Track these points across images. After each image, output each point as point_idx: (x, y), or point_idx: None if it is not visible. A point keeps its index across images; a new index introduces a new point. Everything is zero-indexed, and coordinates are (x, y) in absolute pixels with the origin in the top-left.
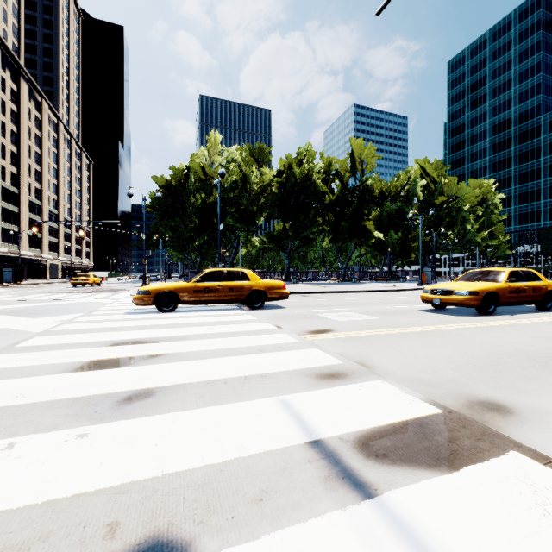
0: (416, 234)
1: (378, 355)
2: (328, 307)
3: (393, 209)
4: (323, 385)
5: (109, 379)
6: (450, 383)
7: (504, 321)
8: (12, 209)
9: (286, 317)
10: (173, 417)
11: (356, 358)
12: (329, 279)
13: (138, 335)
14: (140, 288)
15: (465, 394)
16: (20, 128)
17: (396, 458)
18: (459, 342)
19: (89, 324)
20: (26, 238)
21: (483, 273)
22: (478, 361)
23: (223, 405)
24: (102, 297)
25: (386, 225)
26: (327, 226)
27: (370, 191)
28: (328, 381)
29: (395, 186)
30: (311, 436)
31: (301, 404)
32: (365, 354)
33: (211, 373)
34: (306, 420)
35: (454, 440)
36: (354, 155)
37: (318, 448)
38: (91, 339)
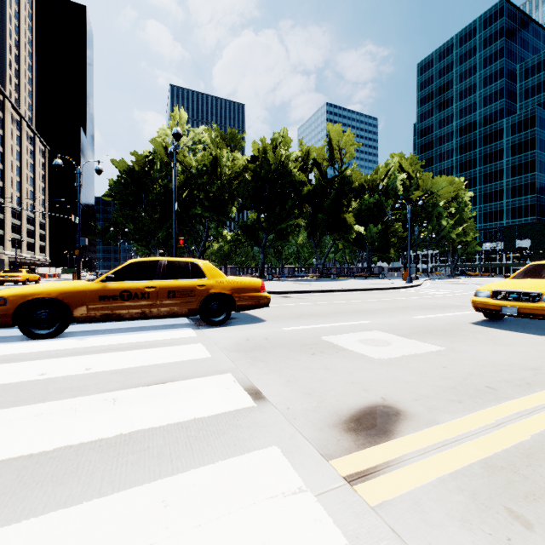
0: (394, 228)
1: None
2: (329, 318)
3: (372, 202)
4: None
5: None
6: None
7: None
8: None
9: (270, 350)
10: None
11: None
12: (305, 275)
13: None
14: None
15: None
16: None
17: None
18: None
19: None
20: None
21: None
22: None
23: None
24: None
25: (365, 219)
26: (304, 219)
27: (349, 183)
28: None
29: (374, 179)
30: None
31: None
32: None
33: None
34: None
35: None
36: (332, 143)
37: None
38: None
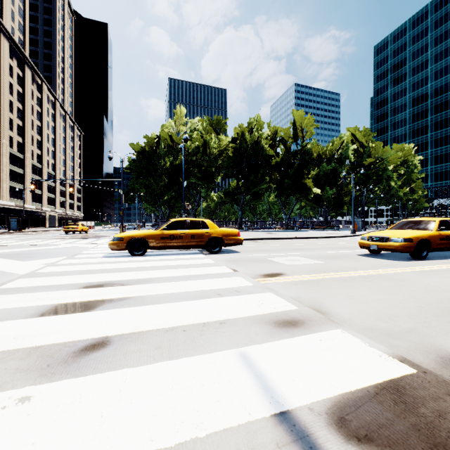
0: (348, 189)
1: (330, 300)
2: (276, 252)
3: (329, 169)
4: (282, 334)
5: (72, 325)
6: (412, 333)
7: (438, 265)
8: (18, 171)
9: (241, 261)
10: (127, 374)
11: (310, 303)
12: (274, 227)
13: (109, 277)
14: (115, 235)
15: (432, 348)
16: (24, 106)
17: (382, 443)
18: (404, 287)
19: (68, 267)
20: (29, 194)
21: (415, 222)
22: (431, 308)
23: (180, 359)
24: (86, 243)
25: (323, 182)
26: (273, 183)
27: (309, 154)
28: (286, 330)
29: (330, 150)
30: (277, 406)
31: (262, 358)
32: (318, 299)
33: (171, 318)
34: (269, 381)
35: (443, 414)
36: (295, 124)
37: (287, 423)
38: (67, 281)
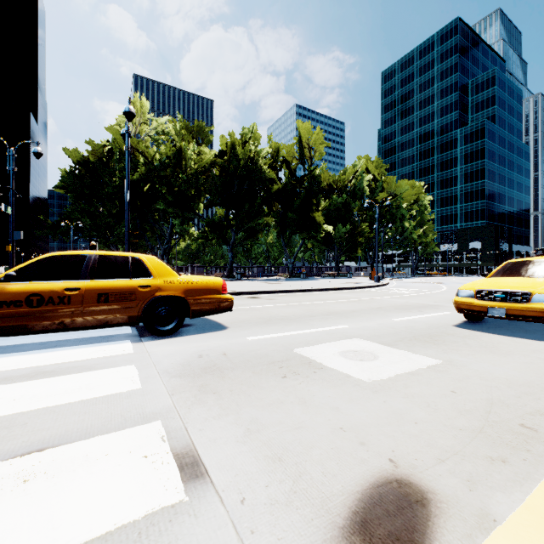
0: (362, 229)
1: None
2: (302, 323)
3: (341, 202)
4: None
5: None
6: None
7: None
8: None
9: (227, 372)
10: None
11: None
12: (275, 274)
13: None
14: None
15: None
16: None
17: None
18: None
19: None
20: None
21: (542, 264)
22: None
23: None
24: None
25: (334, 219)
26: (274, 217)
27: (319, 182)
28: None
29: (342, 179)
30: None
31: None
32: None
33: None
34: None
35: None
36: (302, 142)
37: None
38: None
